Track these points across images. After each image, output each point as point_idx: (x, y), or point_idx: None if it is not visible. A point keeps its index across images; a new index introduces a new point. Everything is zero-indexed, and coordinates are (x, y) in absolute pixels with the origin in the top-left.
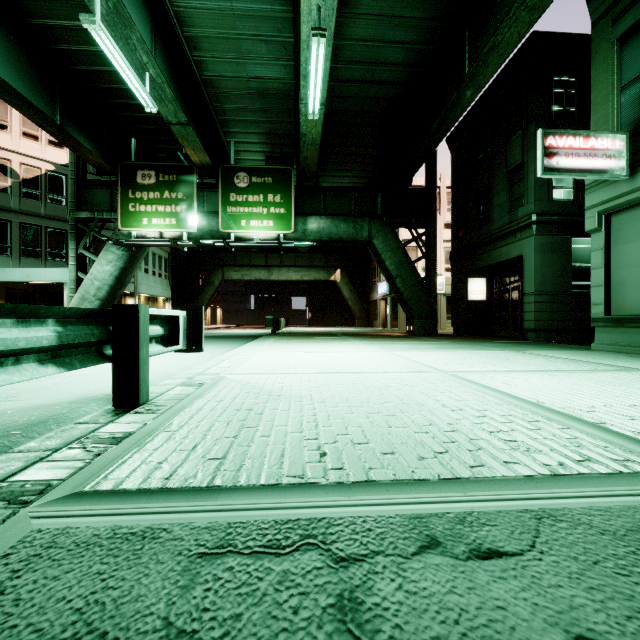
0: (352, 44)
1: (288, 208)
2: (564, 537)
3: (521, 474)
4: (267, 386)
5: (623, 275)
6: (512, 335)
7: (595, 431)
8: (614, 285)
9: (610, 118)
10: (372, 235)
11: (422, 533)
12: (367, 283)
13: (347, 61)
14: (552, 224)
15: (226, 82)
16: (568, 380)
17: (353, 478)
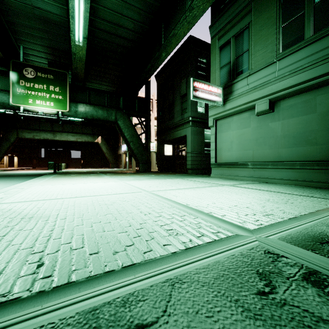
0: (104, 9)
1: (64, 96)
2: (184, 296)
3: (170, 252)
4: (25, 211)
5: (221, 146)
6: (182, 171)
7: (207, 217)
8: (218, 150)
9: (217, 80)
10: (117, 118)
11: (91, 327)
12: (116, 144)
13: (101, 18)
14: (197, 122)
15: (14, 3)
16: (200, 192)
17: (55, 283)
